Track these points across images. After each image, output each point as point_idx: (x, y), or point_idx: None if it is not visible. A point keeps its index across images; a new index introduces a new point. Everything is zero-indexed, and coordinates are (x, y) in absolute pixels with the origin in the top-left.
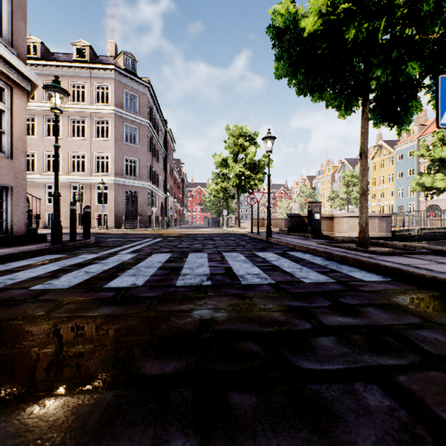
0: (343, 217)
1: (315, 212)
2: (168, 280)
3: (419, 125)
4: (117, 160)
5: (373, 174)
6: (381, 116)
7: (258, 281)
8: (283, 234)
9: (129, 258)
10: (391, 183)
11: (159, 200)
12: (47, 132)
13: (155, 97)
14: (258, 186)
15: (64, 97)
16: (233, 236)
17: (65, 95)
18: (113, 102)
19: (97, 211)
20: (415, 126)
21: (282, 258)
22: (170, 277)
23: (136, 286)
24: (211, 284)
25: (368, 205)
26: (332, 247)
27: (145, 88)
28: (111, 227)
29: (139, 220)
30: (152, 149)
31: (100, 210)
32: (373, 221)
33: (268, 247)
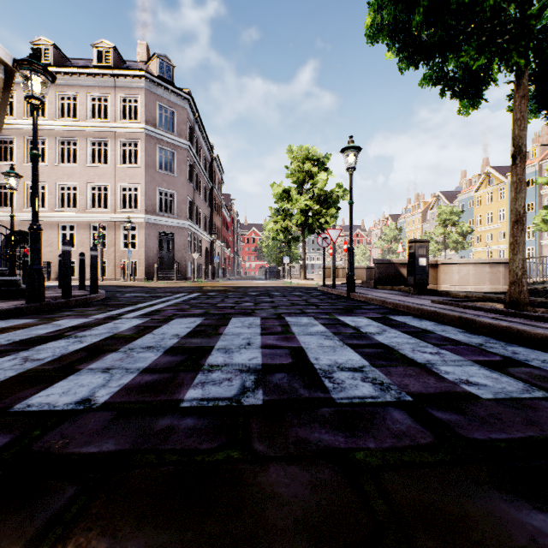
0: (452, 263)
1: (419, 255)
2: (169, 386)
3: (541, 146)
4: (148, 193)
5: (478, 210)
6: (535, 102)
7: (371, 395)
8: (369, 288)
9: (130, 326)
10: (502, 222)
11: (202, 244)
12: (60, 157)
13: (197, 112)
14: (330, 225)
15: (47, 81)
16: (299, 290)
17: (48, 77)
18: (143, 119)
19: (123, 258)
20: (536, 147)
21: (389, 329)
22: (178, 375)
23: (88, 406)
24: (263, 404)
25: (472, 250)
26: (463, 309)
27: (185, 100)
28: (141, 278)
29: (175, 269)
30: (194, 179)
31: (126, 257)
32: (496, 270)
33: (354, 306)
